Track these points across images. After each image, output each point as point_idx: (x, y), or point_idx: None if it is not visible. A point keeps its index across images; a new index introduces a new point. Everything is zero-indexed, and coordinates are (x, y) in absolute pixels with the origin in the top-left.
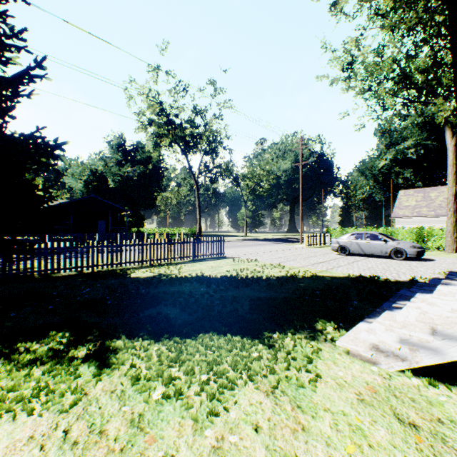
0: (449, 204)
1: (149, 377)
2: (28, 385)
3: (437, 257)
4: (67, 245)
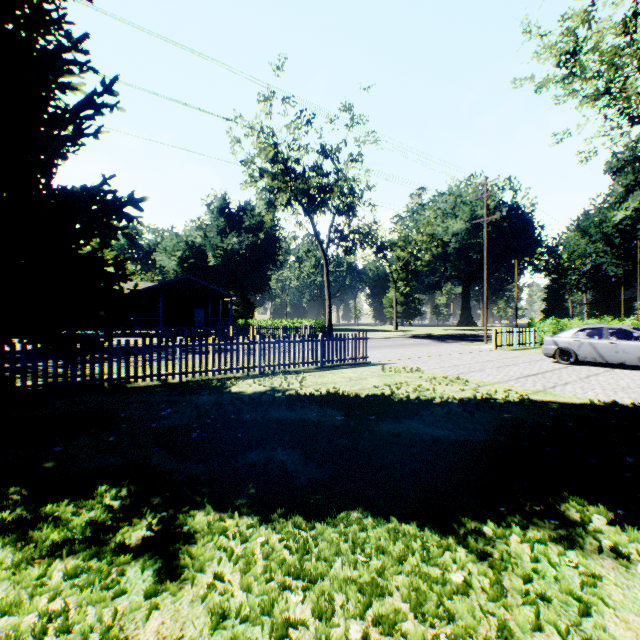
0: None
1: (245, 614)
2: (34, 605)
3: None
4: (155, 342)
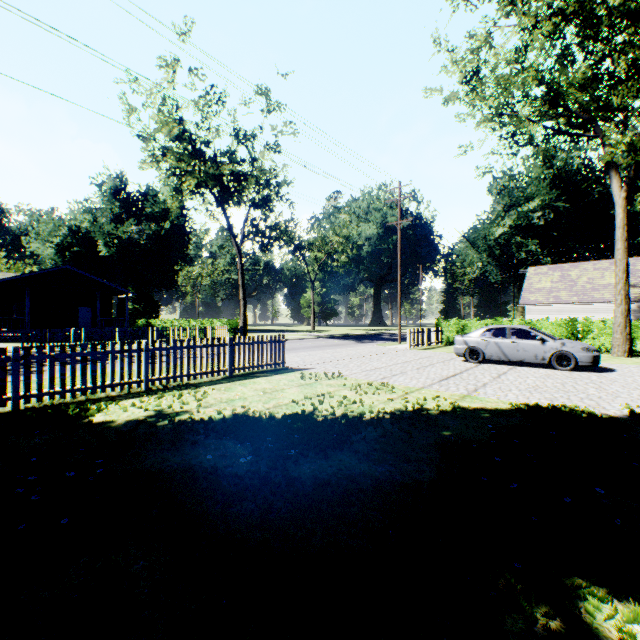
0: (619, 284)
1: None
2: None
3: (611, 364)
4: None
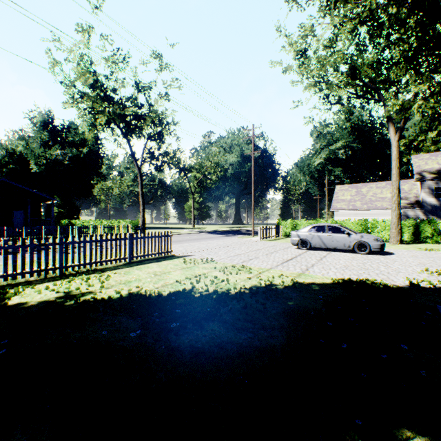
0: (394, 197)
1: None
2: None
3: (391, 249)
4: None
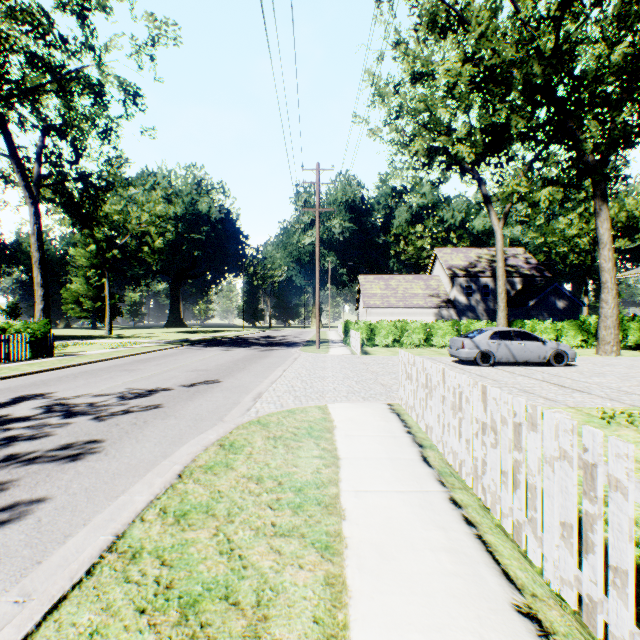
0: (502, 294)
1: None
2: None
3: None
4: None
